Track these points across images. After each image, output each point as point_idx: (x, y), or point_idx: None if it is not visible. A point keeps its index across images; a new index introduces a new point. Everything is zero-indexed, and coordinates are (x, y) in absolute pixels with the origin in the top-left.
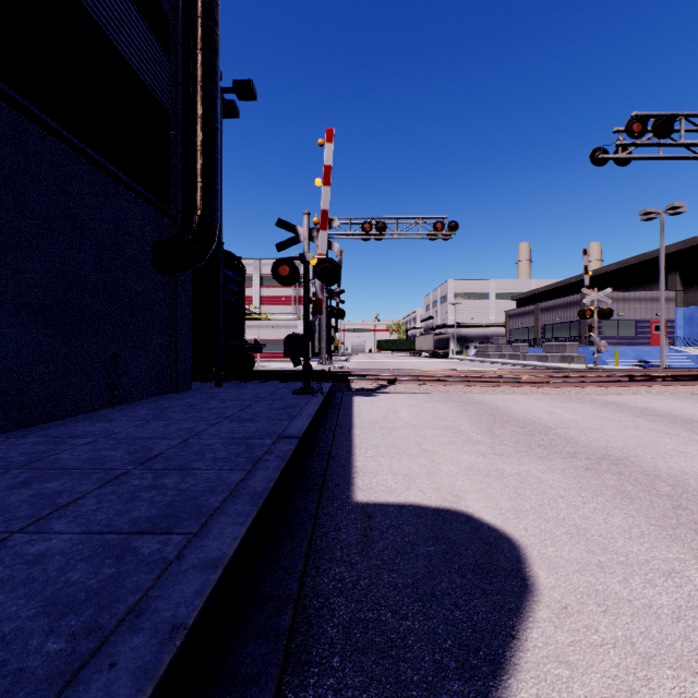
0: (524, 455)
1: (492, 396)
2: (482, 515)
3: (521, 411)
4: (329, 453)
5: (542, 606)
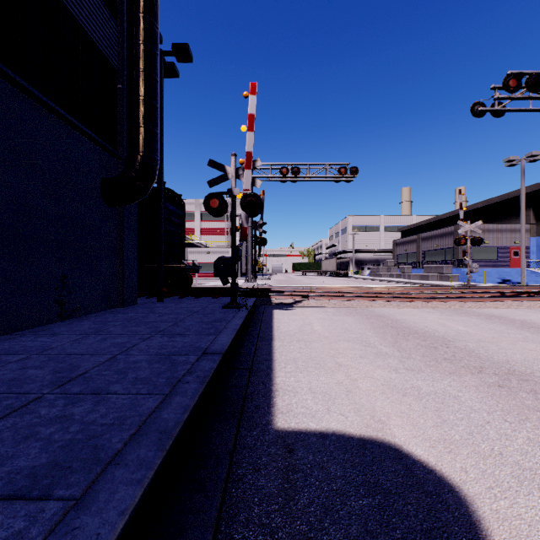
0: (434, 370)
1: (390, 309)
2: (412, 448)
3: (419, 324)
4: (251, 368)
5: None
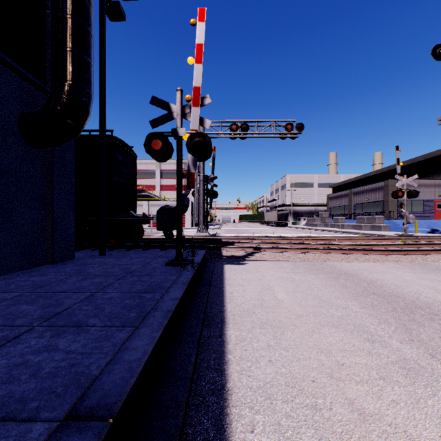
0: None
1: (351, 264)
2: None
3: (404, 288)
4: None
5: None
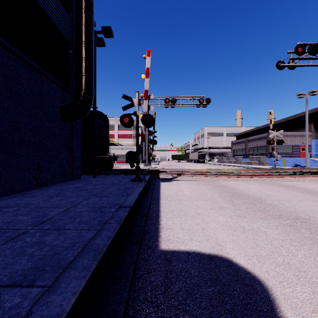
0: (252, 216)
1: (228, 182)
2: (238, 260)
3: (245, 190)
4: (147, 215)
5: None
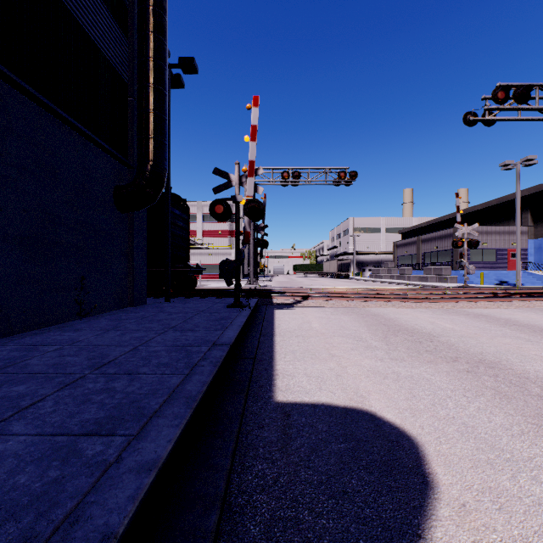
0: (414, 359)
1: (385, 309)
2: (384, 414)
3: (410, 322)
4: (255, 358)
5: (443, 504)
